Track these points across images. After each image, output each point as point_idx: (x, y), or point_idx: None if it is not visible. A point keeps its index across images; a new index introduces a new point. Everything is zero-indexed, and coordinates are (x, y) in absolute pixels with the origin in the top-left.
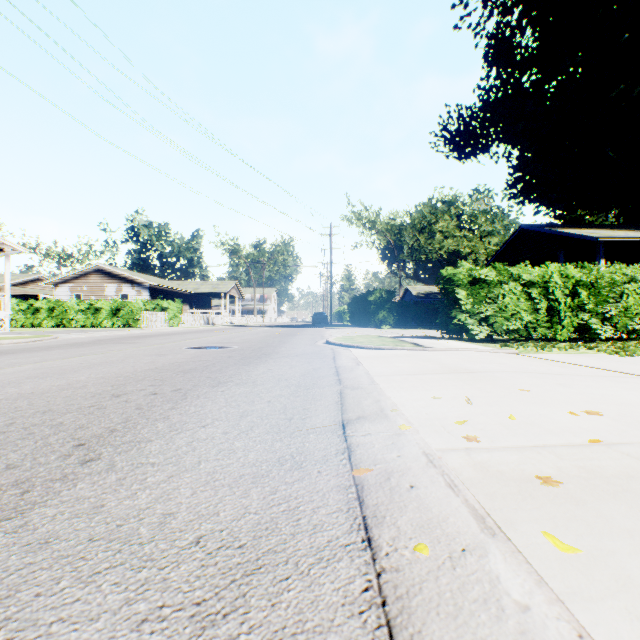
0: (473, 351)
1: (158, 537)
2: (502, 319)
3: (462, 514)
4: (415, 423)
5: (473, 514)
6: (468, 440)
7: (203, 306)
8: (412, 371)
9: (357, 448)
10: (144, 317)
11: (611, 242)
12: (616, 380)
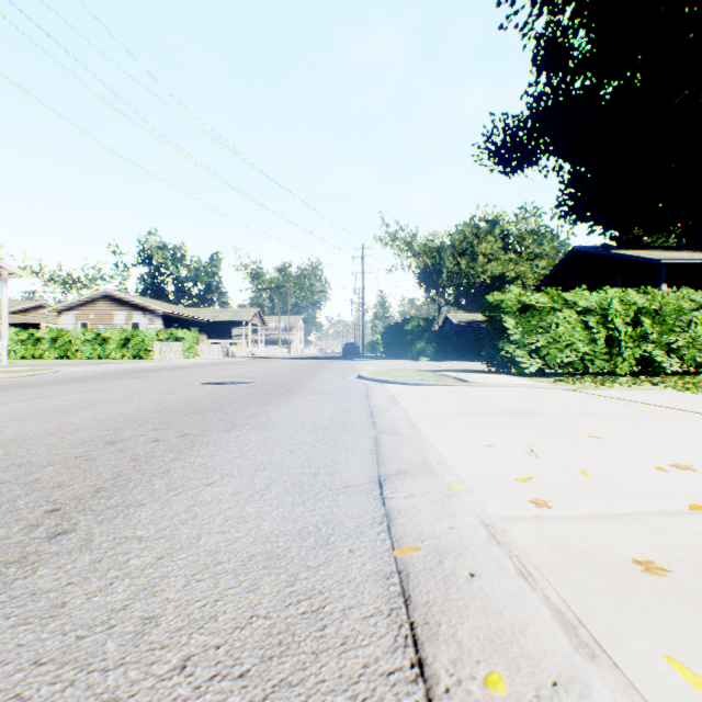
0: (524, 387)
1: (129, 658)
2: (555, 351)
3: (544, 621)
4: (468, 480)
5: (559, 621)
6: (537, 505)
7: (222, 336)
8: (458, 412)
9: (398, 516)
10: (156, 348)
11: (674, 265)
12: (696, 423)
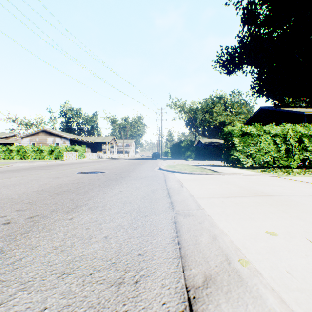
0: (250, 175)
1: None
2: (260, 155)
3: None
4: (295, 307)
5: None
6: None
7: (97, 149)
8: (223, 193)
9: None
10: (65, 154)
11: (310, 114)
12: None
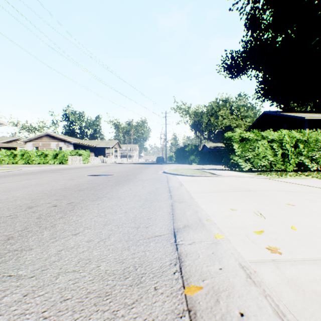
0: (244, 177)
1: None
2: (257, 160)
3: None
4: (225, 232)
5: None
6: (272, 252)
7: (101, 153)
8: (213, 190)
9: (186, 258)
10: (70, 159)
11: (311, 120)
12: None
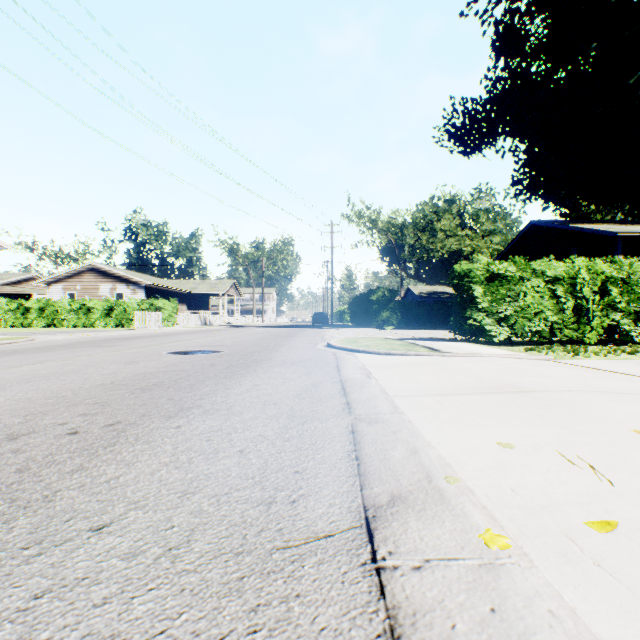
0: (501, 357)
1: None
2: (524, 319)
3: None
4: (507, 523)
5: None
6: None
7: (201, 306)
8: (442, 388)
9: (415, 636)
10: (137, 317)
11: (629, 237)
12: None
